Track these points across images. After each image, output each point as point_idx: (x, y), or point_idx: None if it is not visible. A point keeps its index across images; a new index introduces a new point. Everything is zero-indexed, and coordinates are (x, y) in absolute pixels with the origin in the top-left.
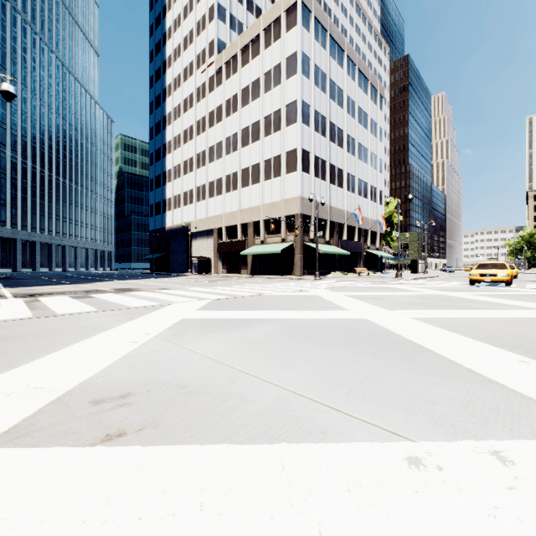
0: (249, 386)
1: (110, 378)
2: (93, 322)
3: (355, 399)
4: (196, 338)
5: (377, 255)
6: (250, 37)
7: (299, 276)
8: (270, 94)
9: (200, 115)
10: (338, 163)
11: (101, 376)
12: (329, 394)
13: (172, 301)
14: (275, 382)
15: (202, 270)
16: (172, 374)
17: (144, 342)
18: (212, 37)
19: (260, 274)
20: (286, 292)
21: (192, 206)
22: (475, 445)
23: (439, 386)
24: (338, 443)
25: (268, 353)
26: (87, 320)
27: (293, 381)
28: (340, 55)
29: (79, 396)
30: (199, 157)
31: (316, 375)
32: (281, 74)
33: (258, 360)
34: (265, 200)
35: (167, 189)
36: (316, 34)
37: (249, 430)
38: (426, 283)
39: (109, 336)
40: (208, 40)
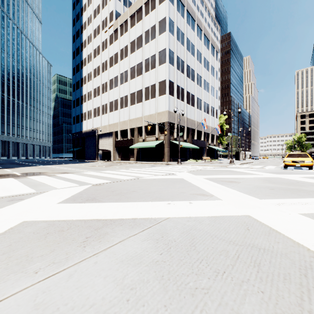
0: None
1: None
2: None
3: None
4: None
5: (214, 149)
6: (136, 8)
7: (167, 162)
8: (149, 45)
9: (104, 59)
10: (191, 91)
11: None
12: None
13: (54, 186)
14: None
15: (104, 158)
16: None
17: None
18: (111, 9)
19: (142, 160)
20: (158, 176)
21: (99, 117)
22: None
23: None
24: None
25: None
26: None
27: None
28: (192, 23)
29: None
30: (103, 86)
31: None
32: (156, 31)
33: None
34: (145, 113)
35: (84, 107)
36: (178, 8)
37: None
38: (253, 167)
39: None
40: (109, 11)
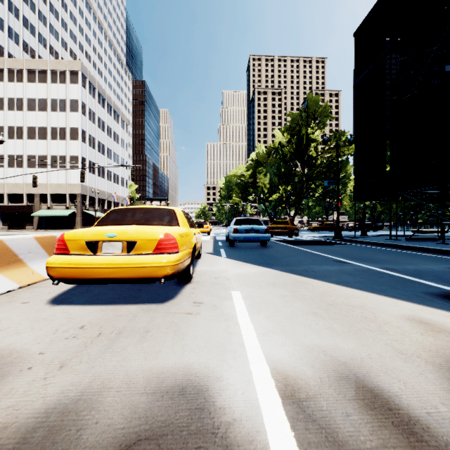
0: None
1: None
2: None
3: None
4: None
5: None
6: (38, 67)
7: None
8: (57, 114)
9: None
10: (102, 164)
11: None
12: None
13: None
14: None
15: None
16: None
17: None
18: None
19: (46, 229)
20: None
21: None
22: None
23: None
24: None
25: None
26: None
27: None
28: (103, 102)
29: None
30: None
31: None
32: (67, 107)
33: None
34: (51, 181)
35: None
36: (90, 90)
37: None
38: None
39: None
40: None
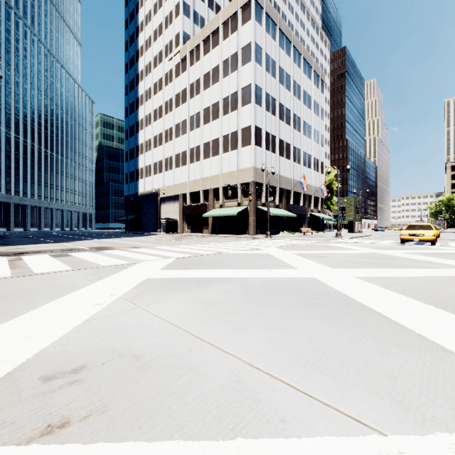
0: (205, 357)
1: (68, 346)
2: (65, 281)
3: (313, 373)
4: (158, 299)
5: (319, 217)
6: (211, 30)
7: (253, 235)
8: (228, 78)
9: (168, 97)
10: (286, 138)
11: (59, 344)
12: (286, 367)
13: (141, 259)
14: (232, 351)
15: (169, 230)
16: (130, 342)
17: (108, 304)
18: (178, 30)
19: (219, 233)
20: (242, 251)
21: (161, 175)
22: (450, 440)
23: (394, 356)
24: (300, 436)
25: (225, 316)
26: (60, 279)
27: (249, 350)
28: (288, 46)
29: (31, 370)
30: (167, 132)
31: (271, 343)
32: (237, 61)
33: (215, 324)
34: (223, 170)
35: (140, 160)
36: (268, 28)
37: (202, 418)
38: (363, 242)
39: (76, 297)
40: (175, 33)
